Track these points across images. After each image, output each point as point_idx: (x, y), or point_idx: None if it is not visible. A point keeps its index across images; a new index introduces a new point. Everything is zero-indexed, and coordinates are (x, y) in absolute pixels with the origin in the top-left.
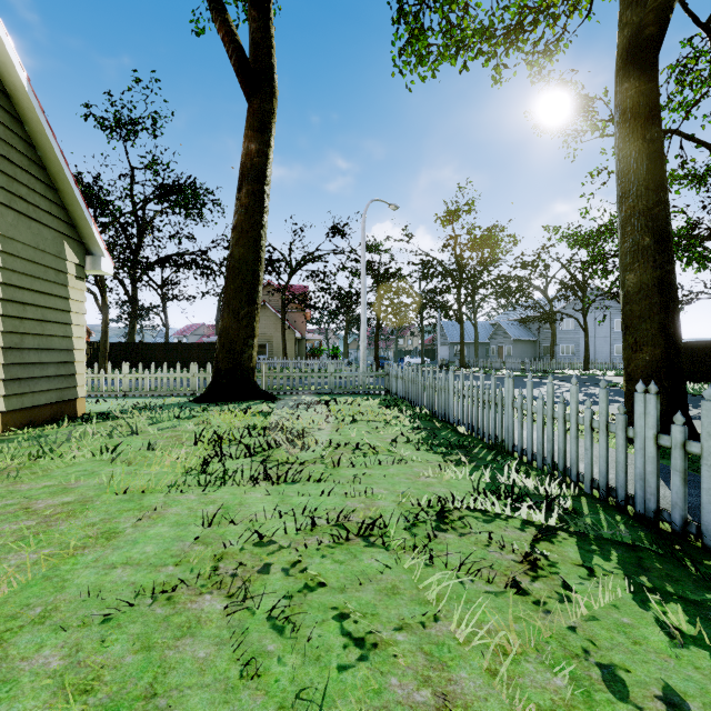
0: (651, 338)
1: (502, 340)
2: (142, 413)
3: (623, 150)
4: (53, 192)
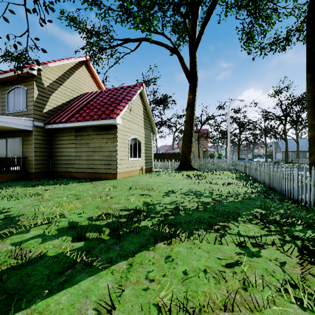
0: (314, 152)
1: None
2: (166, 171)
3: (307, 94)
4: (149, 122)
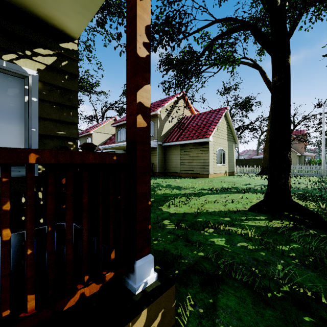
0: None
1: None
2: (247, 175)
3: None
4: (232, 134)
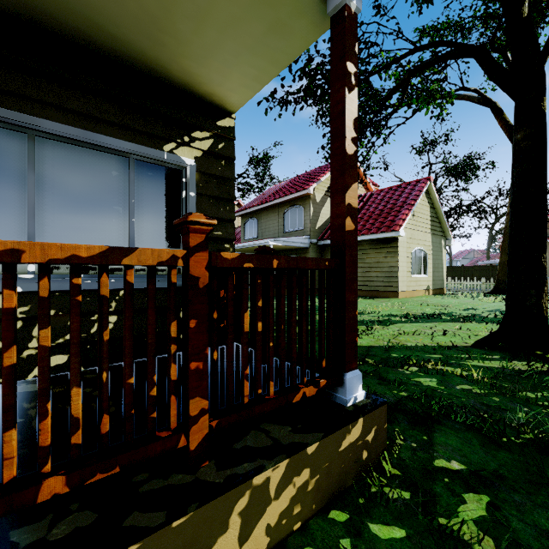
0: None
1: None
2: (468, 294)
3: None
4: (439, 224)
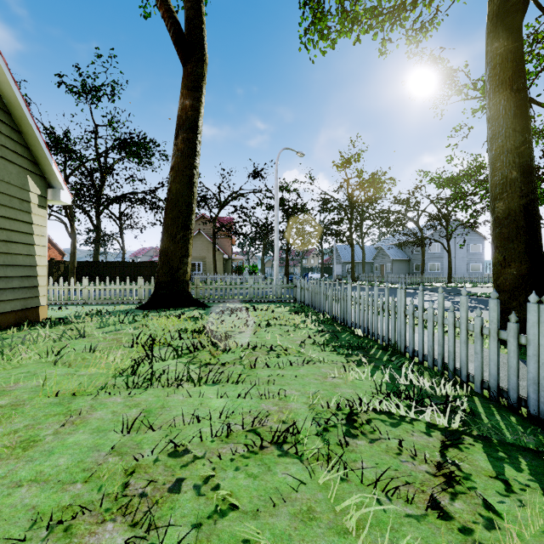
0: (518, 255)
1: (383, 260)
2: (93, 319)
3: (493, 99)
4: (18, 134)
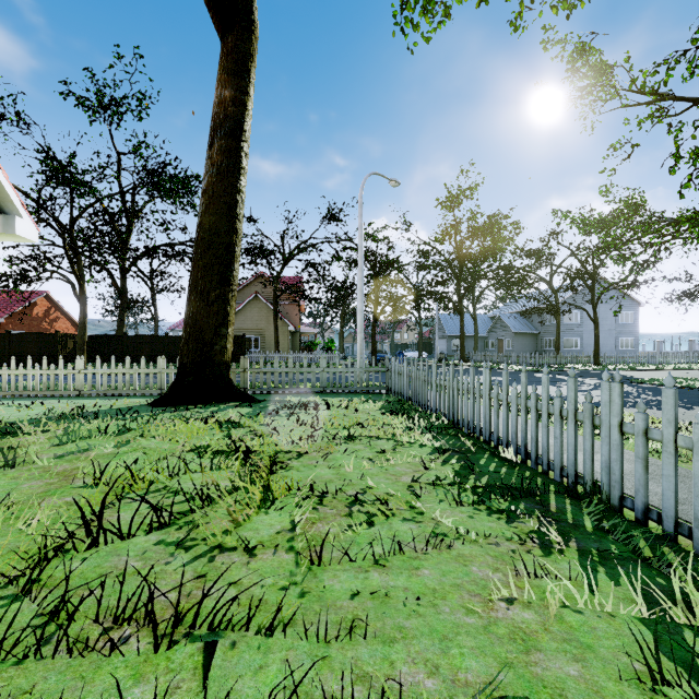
0: None
1: (502, 333)
2: (62, 425)
3: None
4: None
